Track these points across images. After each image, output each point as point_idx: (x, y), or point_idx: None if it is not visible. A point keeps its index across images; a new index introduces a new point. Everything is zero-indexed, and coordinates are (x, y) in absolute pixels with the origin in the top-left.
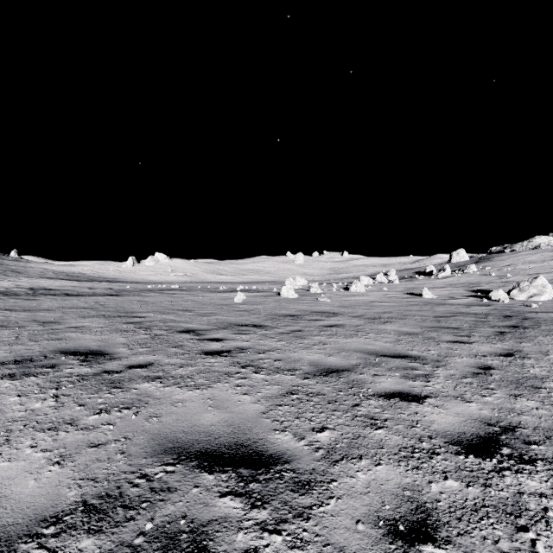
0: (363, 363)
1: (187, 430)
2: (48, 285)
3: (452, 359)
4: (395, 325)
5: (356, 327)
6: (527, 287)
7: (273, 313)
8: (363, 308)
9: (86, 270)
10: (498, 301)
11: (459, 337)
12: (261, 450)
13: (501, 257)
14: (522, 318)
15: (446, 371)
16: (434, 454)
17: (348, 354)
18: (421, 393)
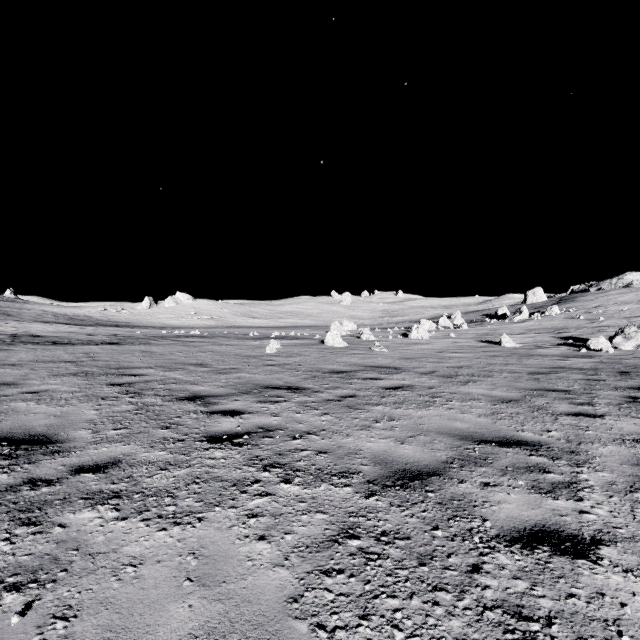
0: (457, 457)
1: None
2: (38, 331)
3: (591, 447)
4: (481, 386)
5: (429, 389)
6: (634, 333)
7: (315, 368)
8: (431, 361)
9: (94, 313)
10: (599, 352)
11: (578, 406)
12: None
13: (586, 296)
14: None
15: (597, 475)
16: None
17: (430, 439)
18: (582, 531)
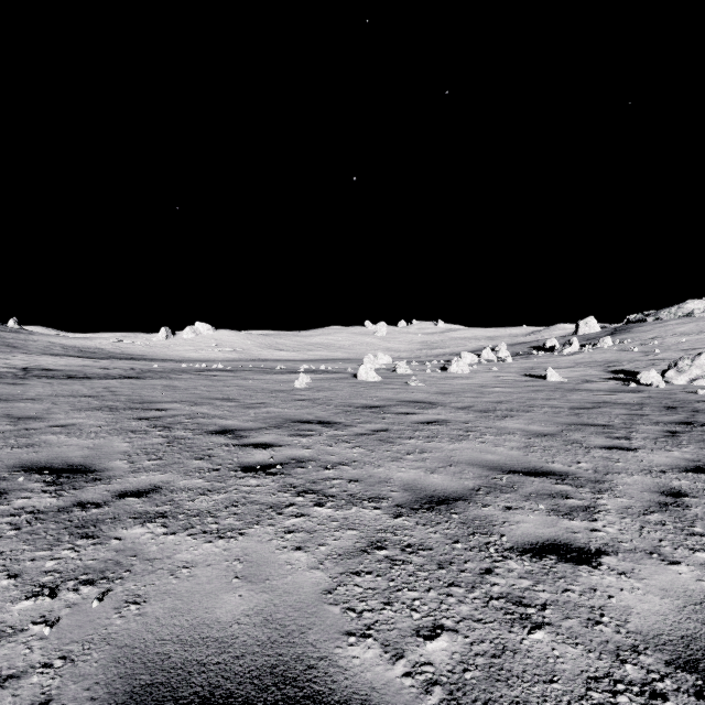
0: (484, 485)
1: (185, 637)
2: (50, 364)
3: (617, 477)
4: (518, 421)
5: (464, 424)
6: (688, 366)
7: (347, 403)
8: (470, 396)
9: (106, 345)
10: (650, 386)
11: (614, 440)
12: (321, 690)
13: (643, 327)
14: (691, 410)
15: (616, 501)
16: (656, 696)
17: (460, 470)
18: (589, 545)
